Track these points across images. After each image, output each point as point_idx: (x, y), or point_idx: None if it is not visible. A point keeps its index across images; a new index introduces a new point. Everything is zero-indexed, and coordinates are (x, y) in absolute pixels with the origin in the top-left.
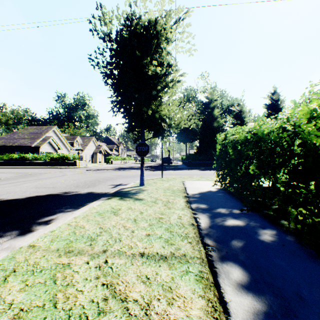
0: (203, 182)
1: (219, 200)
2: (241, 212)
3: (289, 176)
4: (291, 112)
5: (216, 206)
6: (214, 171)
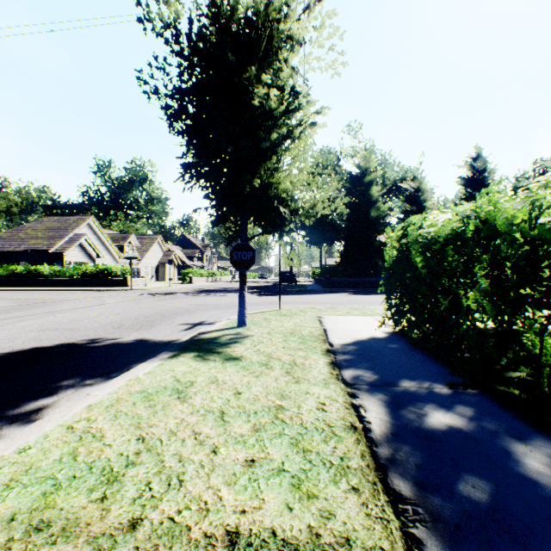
0: (357, 319)
1: (397, 359)
2: (453, 392)
3: None
4: None
5: (395, 376)
6: (373, 296)
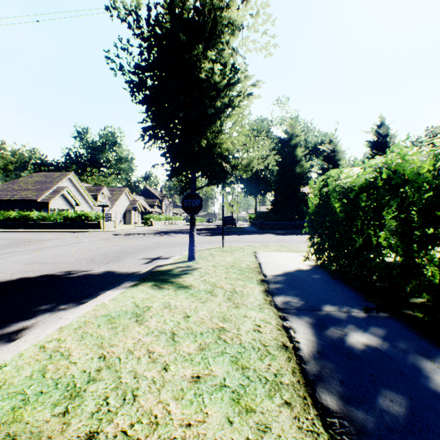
0: (285, 255)
1: (319, 287)
2: (367, 315)
3: None
4: None
5: (319, 301)
6: (298, 236)
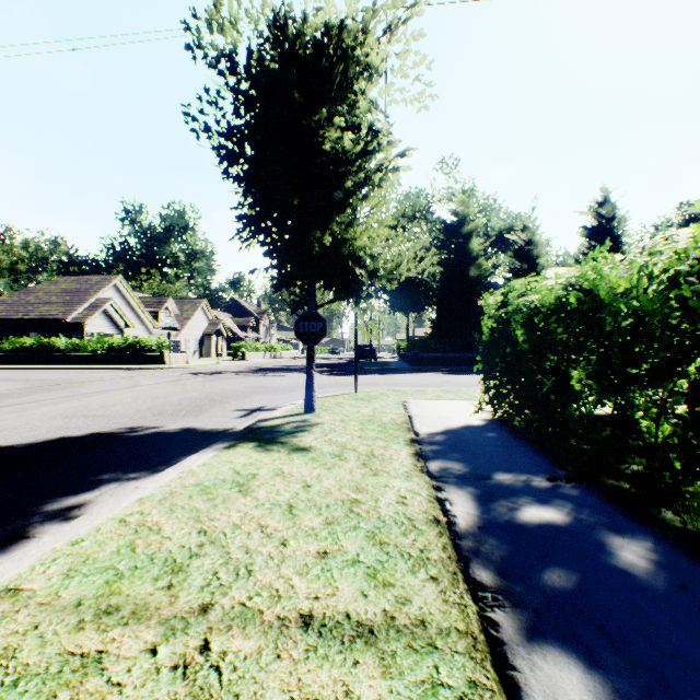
0: (450, 404)
1: (493, 450)
2: (553, 485)
3: (689, 401)
4: (696, 235)
5: (489, 468)
6: (472, 376)
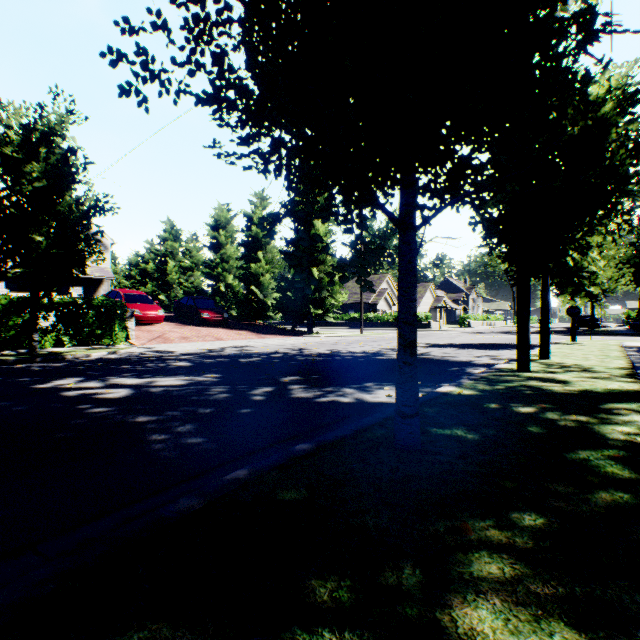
0: None
1: None
2: None
3: None
4: None
5: None
6: None
